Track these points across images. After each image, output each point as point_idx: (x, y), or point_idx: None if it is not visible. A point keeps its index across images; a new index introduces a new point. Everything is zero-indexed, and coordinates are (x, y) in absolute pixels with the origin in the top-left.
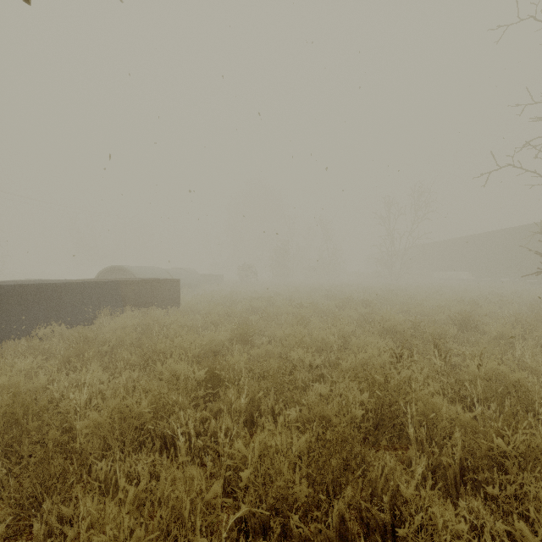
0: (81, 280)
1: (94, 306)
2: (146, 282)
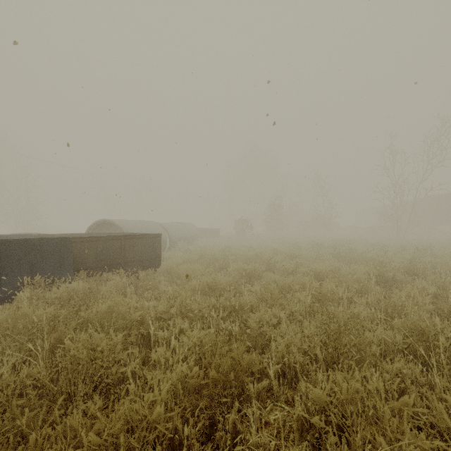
0: (51, 235)
1: (23, 273)
2: (114, 238)
